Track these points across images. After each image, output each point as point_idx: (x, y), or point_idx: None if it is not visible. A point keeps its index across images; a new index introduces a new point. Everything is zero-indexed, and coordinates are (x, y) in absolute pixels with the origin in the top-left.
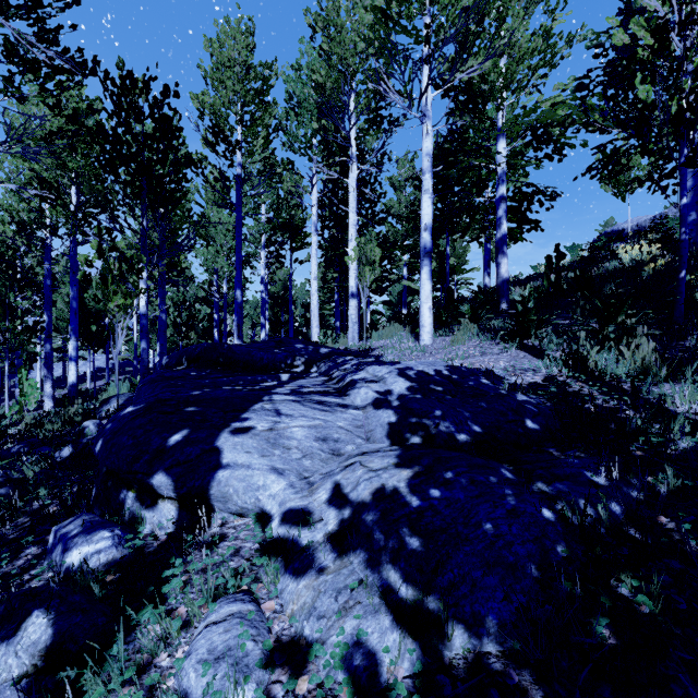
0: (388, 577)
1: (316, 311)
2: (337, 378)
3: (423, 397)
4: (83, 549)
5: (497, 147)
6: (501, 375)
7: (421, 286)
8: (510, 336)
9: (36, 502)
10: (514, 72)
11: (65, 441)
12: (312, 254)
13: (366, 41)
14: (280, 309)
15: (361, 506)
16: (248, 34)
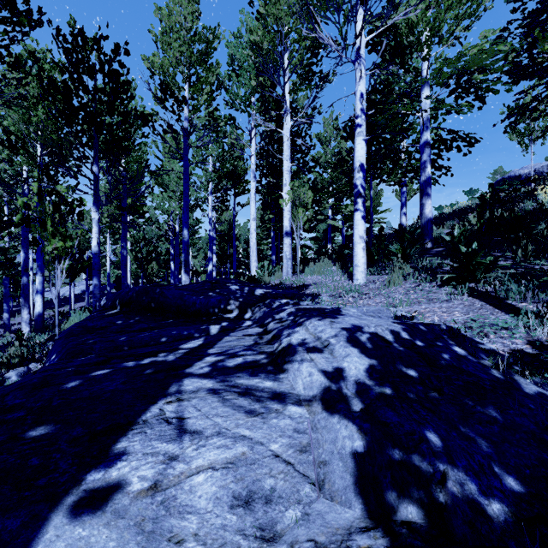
0: None
1: (255, 247)
2: (272, 333)
3: (396, 394)
4: None
5: (422, 96)
6: (468, 335)
7: (355, 226)
8: (453, 279)
9: None
10: (442, 21)
11: None
12: (251, 198)
13: None
14: (226, 244)
15: None
16: (193, 2)
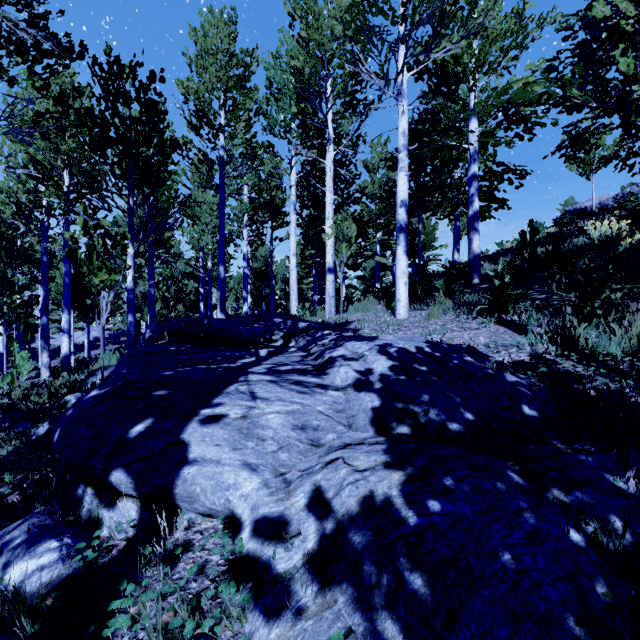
0: (384, 629)
1: (295, 285)
2: (315, 354)
3: (408, 378)
4: (23, 564)
5: (469, 127)
6: (483, 352)
7: (397, 261)
8: (487, 310)
9: (1, 488)
10: (487, 53)
11: (47, 415)
12: (291, 232)
13: (343, 24)
14: (262, 283)
15: (346, 520)
16: (230, 23)
